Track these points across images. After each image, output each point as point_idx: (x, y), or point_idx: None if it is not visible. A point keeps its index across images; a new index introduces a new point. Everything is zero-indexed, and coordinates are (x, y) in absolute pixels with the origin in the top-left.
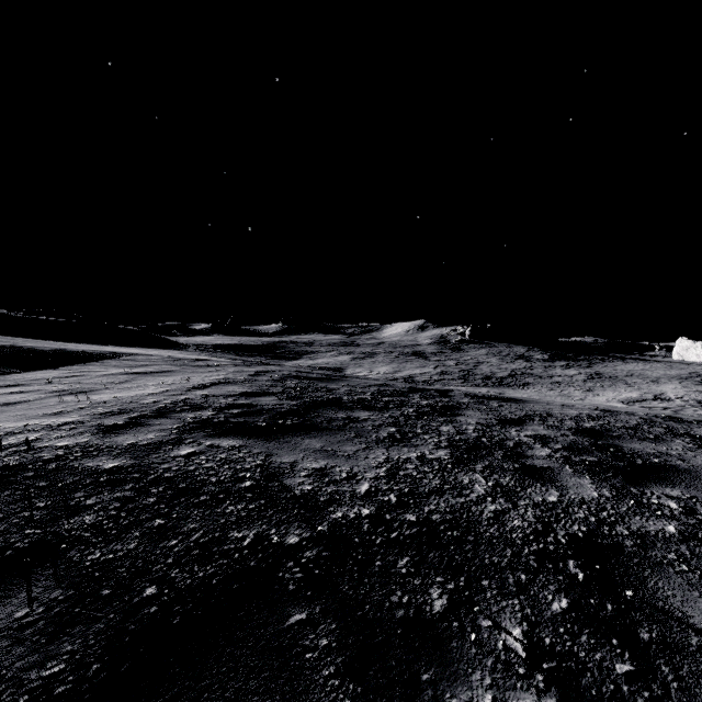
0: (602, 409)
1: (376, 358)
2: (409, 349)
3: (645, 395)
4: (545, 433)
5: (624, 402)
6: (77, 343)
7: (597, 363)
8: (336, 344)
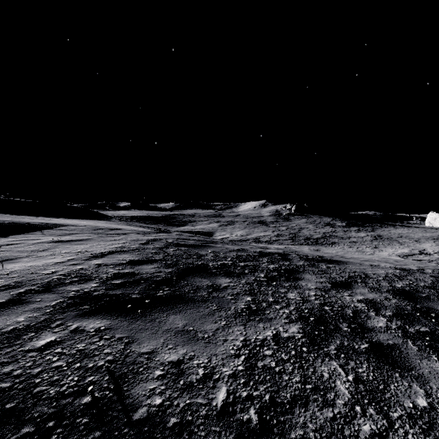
0: (400, 268)
1: (235, 225)
2: (256, 219)
3: (413, 251)
4: (372, 297)
5: (400, 255)
6: (36, 216)
7: (377, 228)
8: (209, 216)
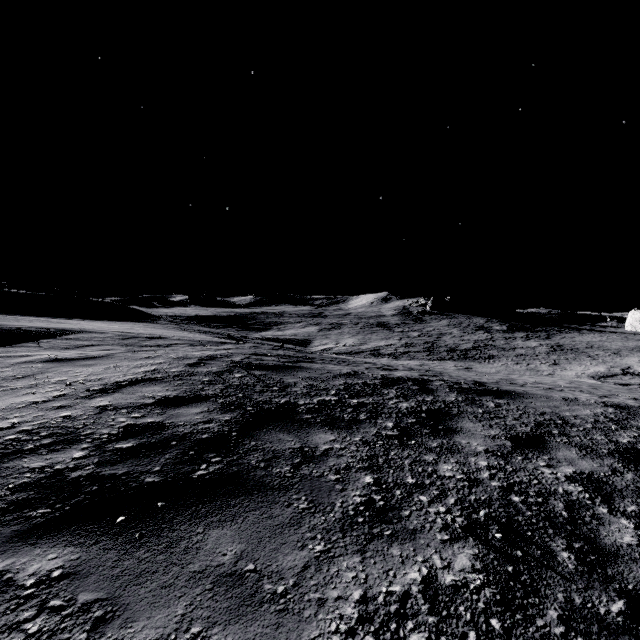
0: (612, 404)
1: (343, 329)
2: (374, 320)
3: (613, 369)
4: (589, 469)
5: (595, 377)
6: (42, 317)
7: (555, 334)
8: (304, 316)
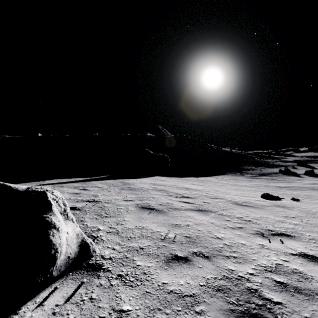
0: None
1: None
2: None
3: None
4: None
5: None
6: None
7: None
8: None
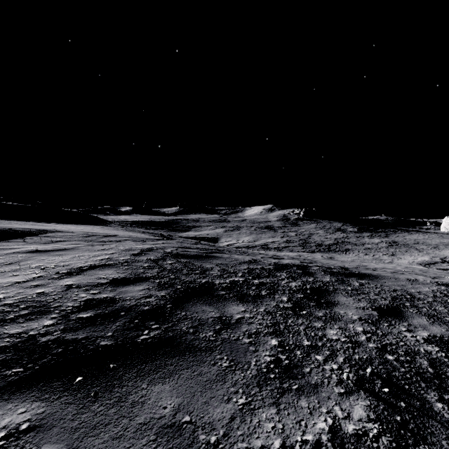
0: (443, 283)
1: (241, 230)
2: (263, 224)
3: (434, 258)
4: (439, 333)
5: (422, 264)
6: (28, 221)
7: (391, 234)
8: (214, 221)
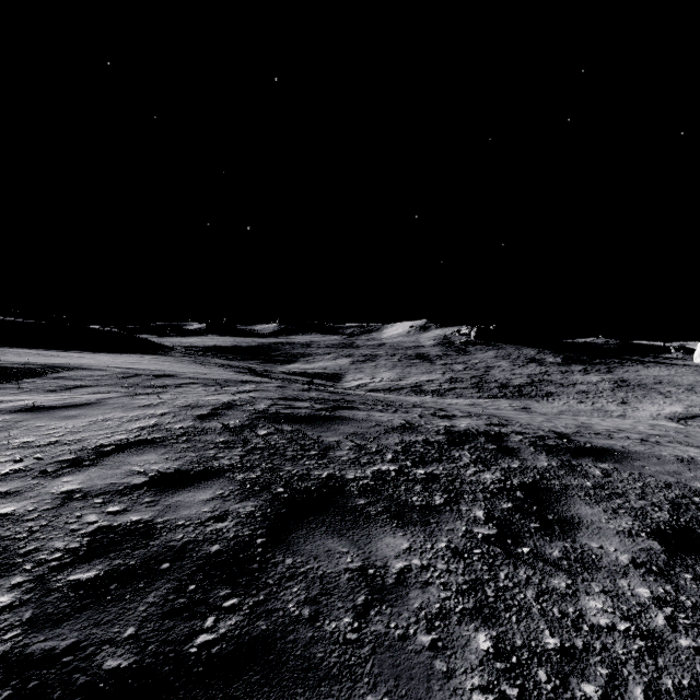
0: None
1: (378, 361)
2: (412, 351)
3: (691, 409)
4: None
5: (673, 419)
6: (36, 349)
7: (616, 367)
8: (334, 346)
